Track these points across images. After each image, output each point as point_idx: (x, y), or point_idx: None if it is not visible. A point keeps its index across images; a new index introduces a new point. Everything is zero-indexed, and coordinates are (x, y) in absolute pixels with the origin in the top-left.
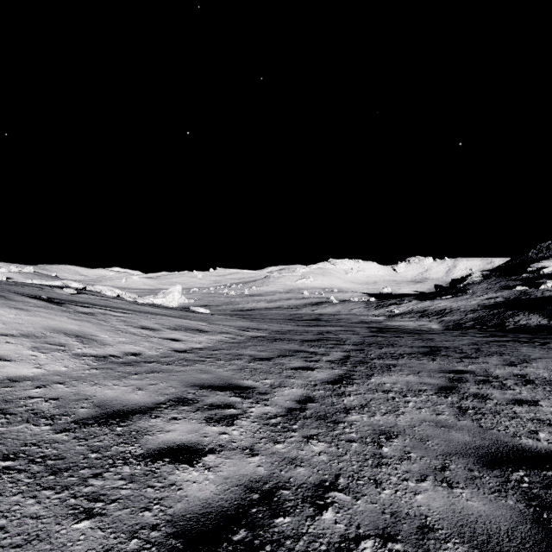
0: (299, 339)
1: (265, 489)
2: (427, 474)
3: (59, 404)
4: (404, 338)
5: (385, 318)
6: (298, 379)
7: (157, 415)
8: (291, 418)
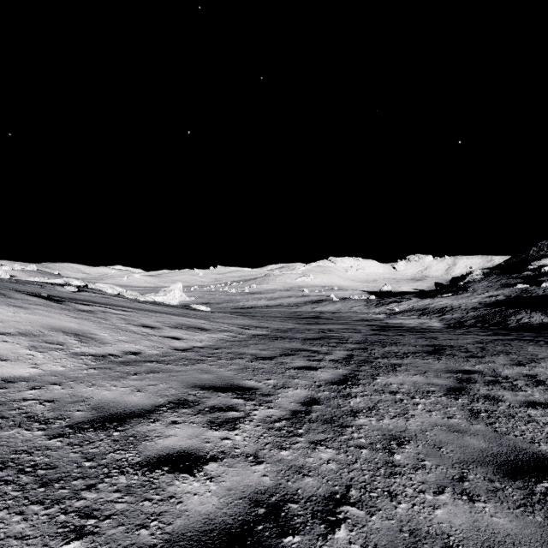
0: (301, 337)
1: (271, 502)
2: (444, 486)
3: (54, 407)
4: (407, 336)
5: (386, 316)
6: (302, 379)
7: (156, 418)
8: (296, 422)
